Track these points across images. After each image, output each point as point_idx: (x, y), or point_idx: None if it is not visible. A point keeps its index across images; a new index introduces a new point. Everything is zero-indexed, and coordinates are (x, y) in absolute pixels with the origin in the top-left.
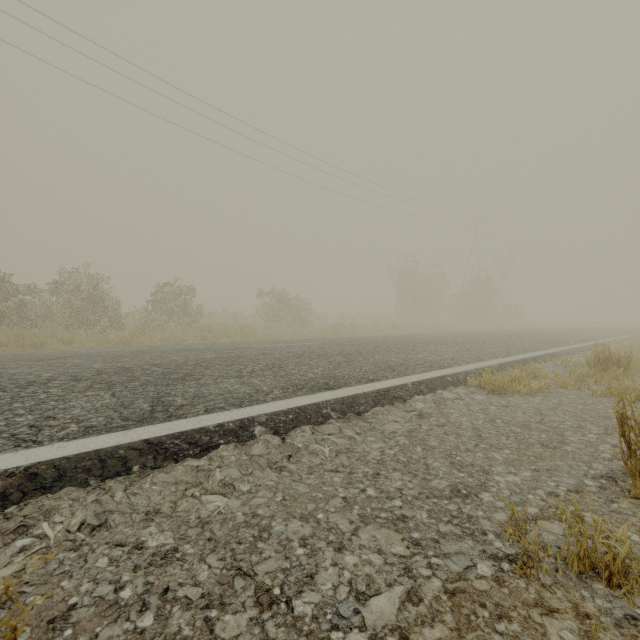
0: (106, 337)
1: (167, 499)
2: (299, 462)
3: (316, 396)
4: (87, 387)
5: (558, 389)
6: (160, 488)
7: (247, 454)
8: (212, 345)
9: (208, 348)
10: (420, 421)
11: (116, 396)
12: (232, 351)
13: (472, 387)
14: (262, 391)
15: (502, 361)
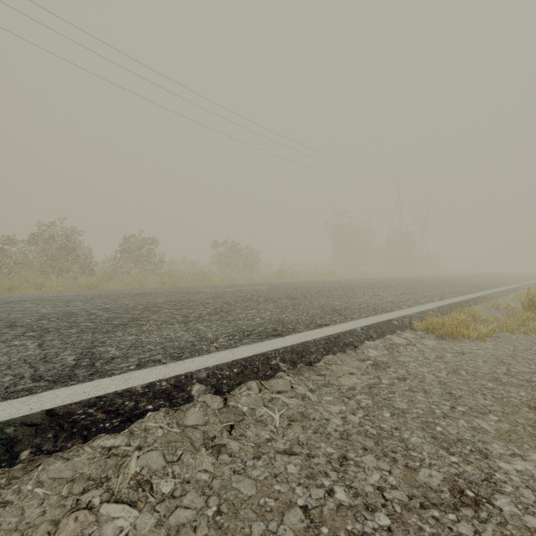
0: (76, 282)
1: (47, 516)
2: (243, 438)
3: (264, 344)
4: (17, 335)
5: (504, 333)
6: (45, 492)
7: (179, 424)
8: (167, 289)
9: (162, 292)
10: (377, 373)
11: (42, 346)
12: (184, 295)
13: (419, 331)
14: (206, 339)
15: (439, 304)
